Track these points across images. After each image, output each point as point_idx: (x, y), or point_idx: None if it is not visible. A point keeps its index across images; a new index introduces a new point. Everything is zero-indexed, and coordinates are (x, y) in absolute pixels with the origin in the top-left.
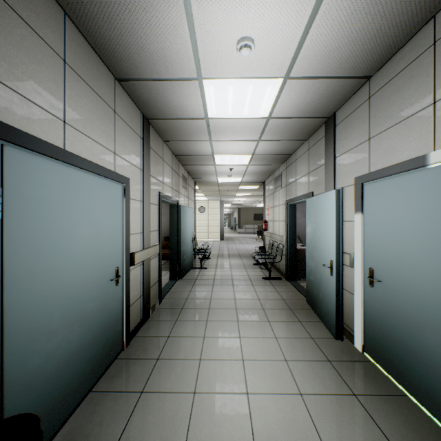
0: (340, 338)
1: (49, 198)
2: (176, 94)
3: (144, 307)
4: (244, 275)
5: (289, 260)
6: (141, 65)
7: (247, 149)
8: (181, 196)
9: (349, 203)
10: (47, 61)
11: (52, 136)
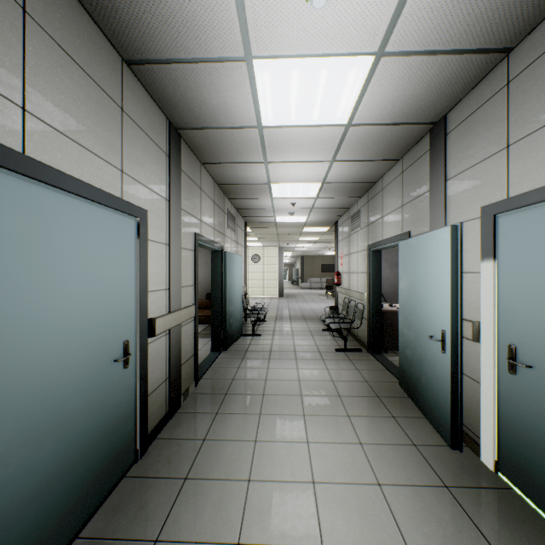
0: (458, 447)
1: None
2: (215, 87)
3: (171, 394)
4: (311, 346)
5: (372, 325)
6: (158, 33)
7: (315, 175)
8: (227, 240)
9: (470, 246)
10: None
11: None
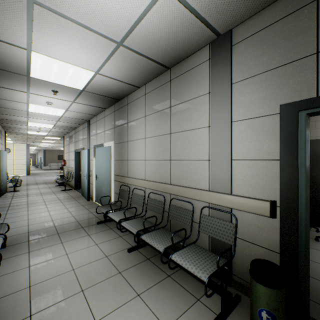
0: (89, 200)
1: None
2: (13, 104)
3: None
4: (50, 191)
5: (77, 179)
6: None
7: (51, 123)
8: None
9: (93, 154)
10: None
11: None
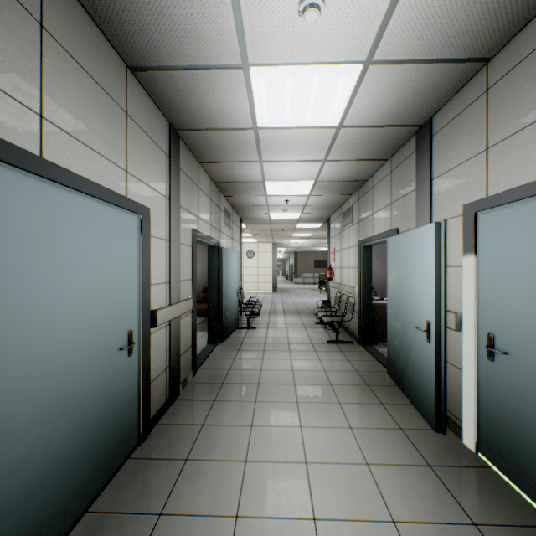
0: (442, 431)
1: (12, 229)
2: (213, 91)
3: (171, 383)
4: (304, 338)
5: (363, 318)
6: (161, 43)
7: (308, 174)
8: (223, 236)
9: (453, 242)
10: (8, 18)
11: (17, 134)
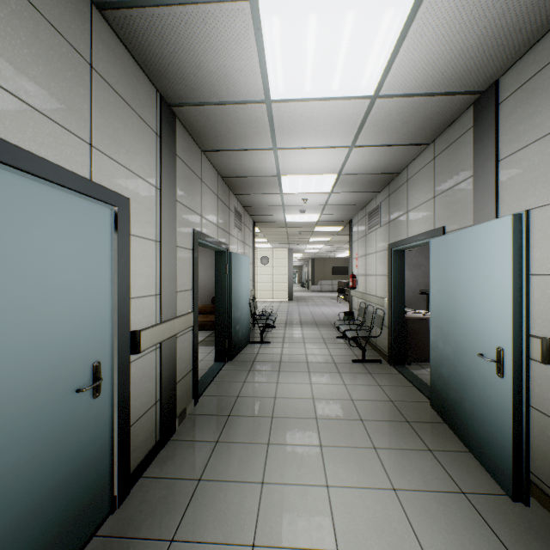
0: (523, 500)
1: None
2: (211, 43)
3: (162, 420)
4: (325, 356)
5: (394, 334)
6: None
7: (330, 165)
8: (233, 240)
9: (535, 241)
10: None
11: None
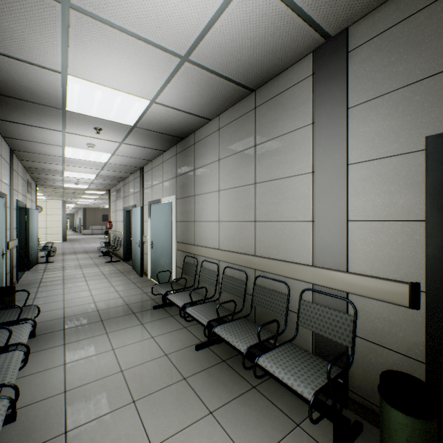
0: (143, 276)
1: None
2: (45, 147)
3: (12, 280)
4: (91, 263)
5: (126, 247)
6: (27, 137)
7: (93, 172)
8: (28, 200)
9: (147, 213)
10: None
11: None
